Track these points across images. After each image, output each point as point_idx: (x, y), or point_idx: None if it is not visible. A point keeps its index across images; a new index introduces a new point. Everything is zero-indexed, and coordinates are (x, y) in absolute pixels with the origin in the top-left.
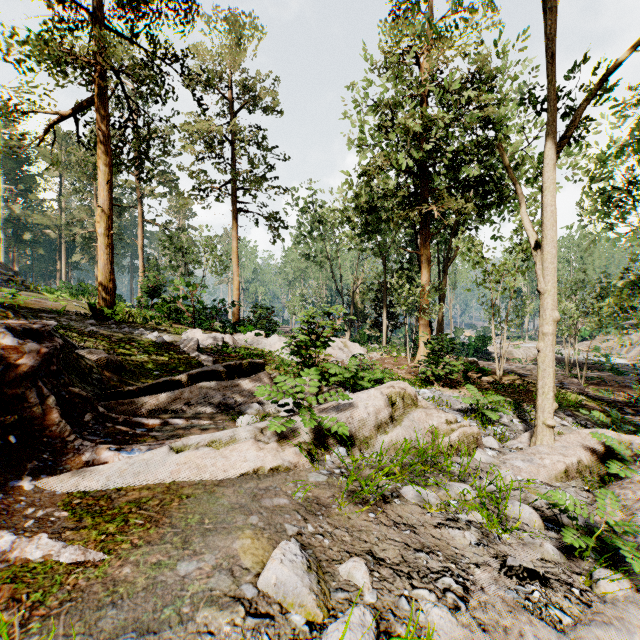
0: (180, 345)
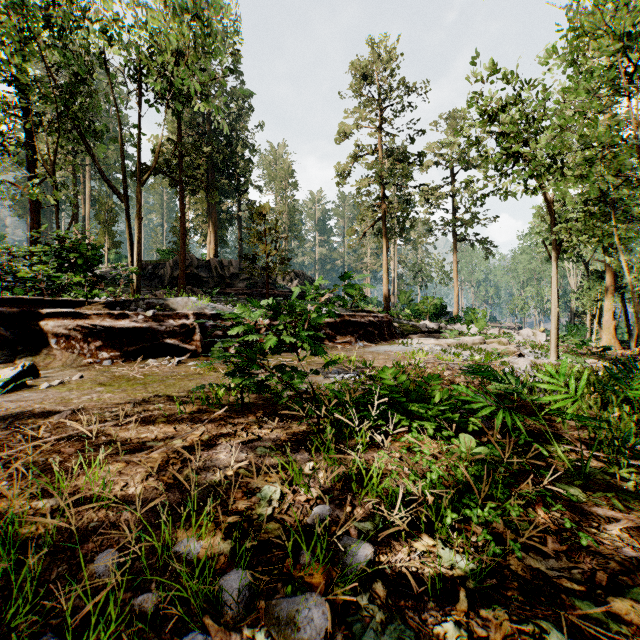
0: (419, 326)
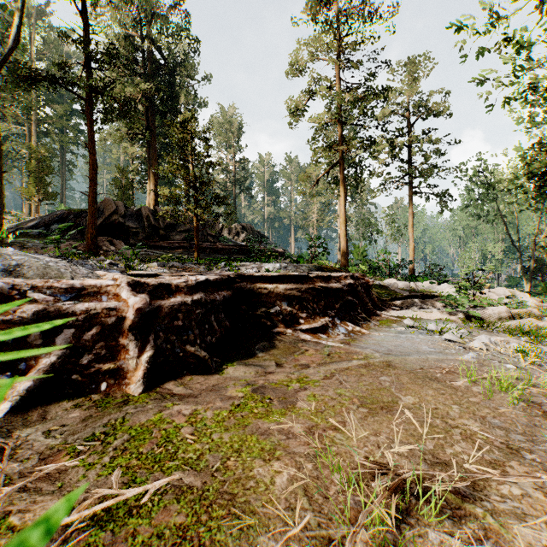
0: (388, 286)
